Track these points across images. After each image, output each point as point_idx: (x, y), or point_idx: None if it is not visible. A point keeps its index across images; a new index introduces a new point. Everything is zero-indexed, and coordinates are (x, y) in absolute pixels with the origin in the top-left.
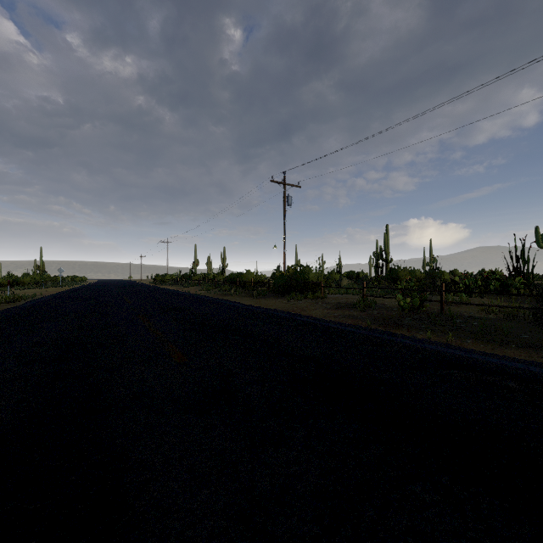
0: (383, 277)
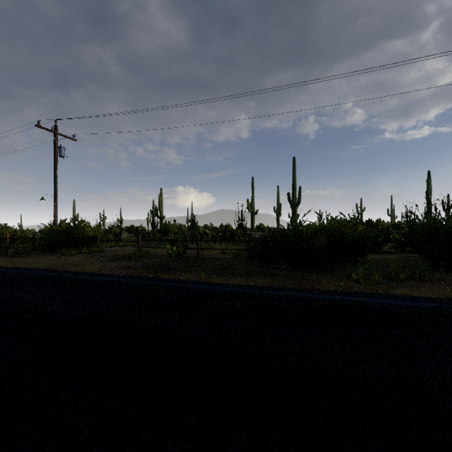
0: (158, 230)
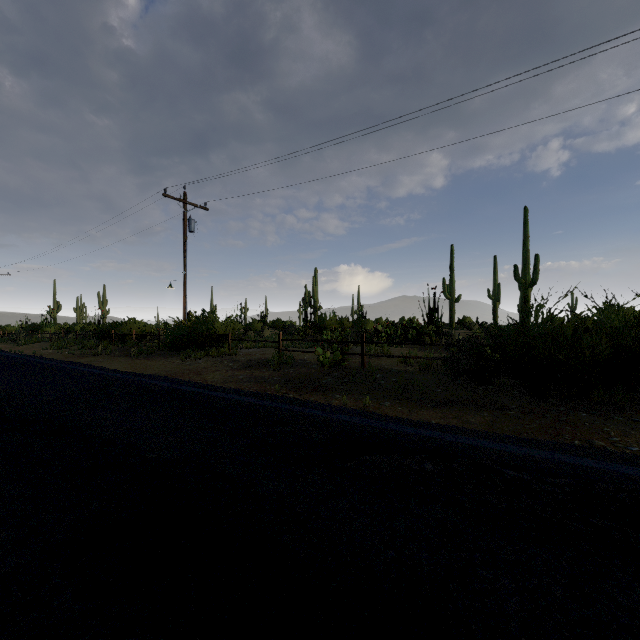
0: (311, 326)
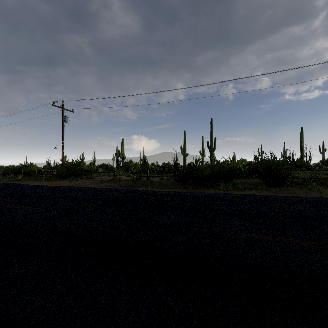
0: (122, 166)
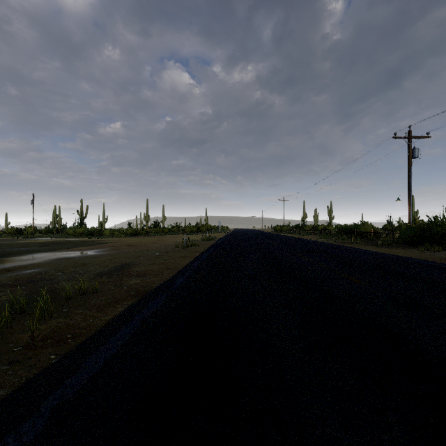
0: None
